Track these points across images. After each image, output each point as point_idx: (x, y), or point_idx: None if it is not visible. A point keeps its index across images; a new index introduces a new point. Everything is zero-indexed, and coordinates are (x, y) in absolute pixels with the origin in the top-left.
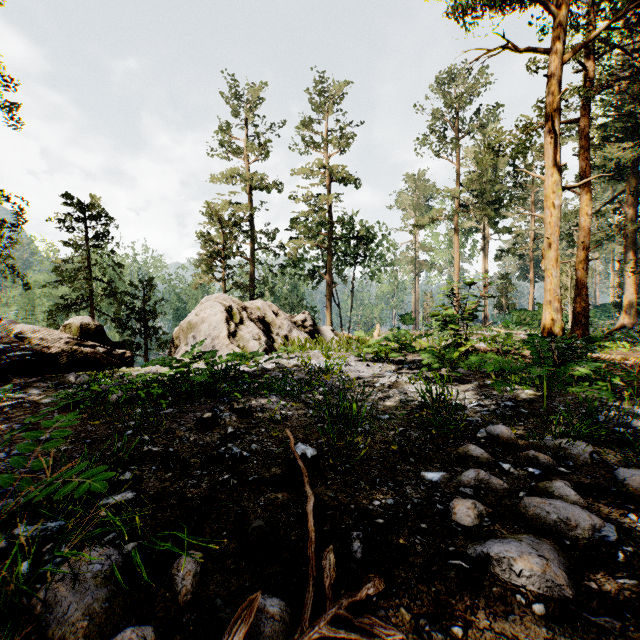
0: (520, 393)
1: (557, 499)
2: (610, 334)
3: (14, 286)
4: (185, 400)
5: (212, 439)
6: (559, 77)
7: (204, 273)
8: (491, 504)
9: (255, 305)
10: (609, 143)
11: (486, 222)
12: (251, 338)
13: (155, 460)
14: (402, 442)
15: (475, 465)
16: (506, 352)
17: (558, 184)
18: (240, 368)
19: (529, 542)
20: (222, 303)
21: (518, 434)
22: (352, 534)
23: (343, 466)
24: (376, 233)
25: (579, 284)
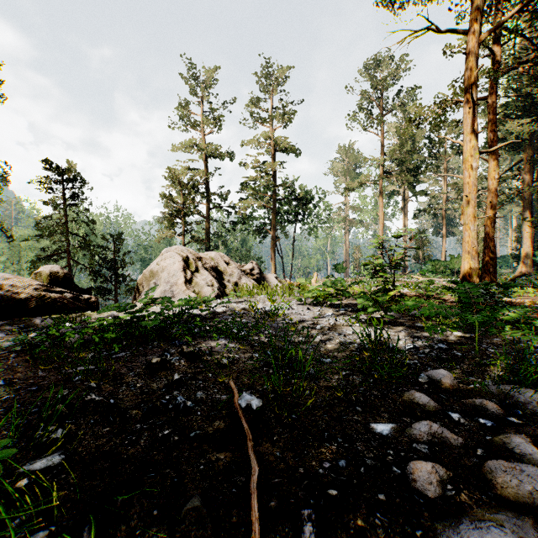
0: (449, 335)
1: (519, 458)
2: (513, 281)
3: (3, 240)
4: (139, 343)
5: (158, 385)
6: (476, 54)
7: (166, 229)
8: (450, 465)
9: (209, 256)
10: (510, 119)
11: (406, 186)
12: (205, 284)
13: (97, 411)
14: (347, 389)
15: (423, 414)
16: (428, 296)
17: (476, 148)
18: (194, 311)
19: (512, 527)
20: (180, 254)
21: (458, 378)
22: (302, 513)
23: (289, 417)
24: (313, 195)
25: (488, 238)
